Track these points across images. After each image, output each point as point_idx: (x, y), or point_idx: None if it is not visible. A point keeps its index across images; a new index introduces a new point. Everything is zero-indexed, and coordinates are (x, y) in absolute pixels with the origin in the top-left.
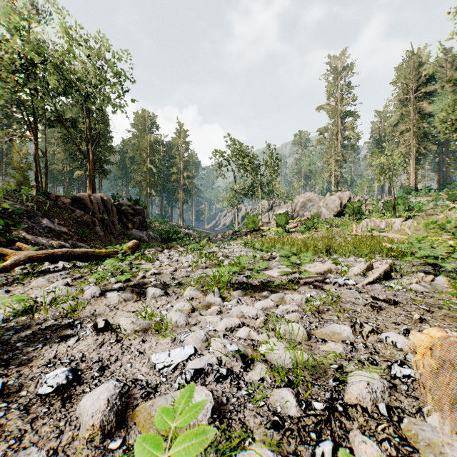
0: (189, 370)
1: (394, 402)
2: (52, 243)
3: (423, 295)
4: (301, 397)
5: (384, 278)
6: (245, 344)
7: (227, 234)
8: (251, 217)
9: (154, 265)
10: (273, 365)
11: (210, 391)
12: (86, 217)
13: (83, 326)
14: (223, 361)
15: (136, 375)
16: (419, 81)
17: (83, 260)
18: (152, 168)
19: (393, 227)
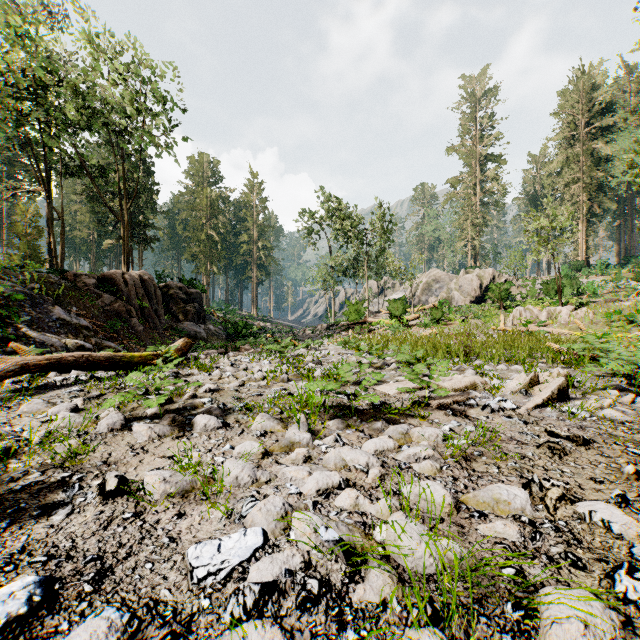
0: (251, 585)
1: None
2: (66, 342)
3: (625, 427)
4: None
5: (558, 399)
6: (350, 522)
7: (319, 329)
8: (354, 304)
9: (211, 377)
10: (401, 568)
11: (288, 631)
12: (117, 304)
13: (85, 485)
14: (312, 561)
15: (157, 589)
16: (592, 112)
17: (107, 368)
18: (213, 235)
19: (558, 319)
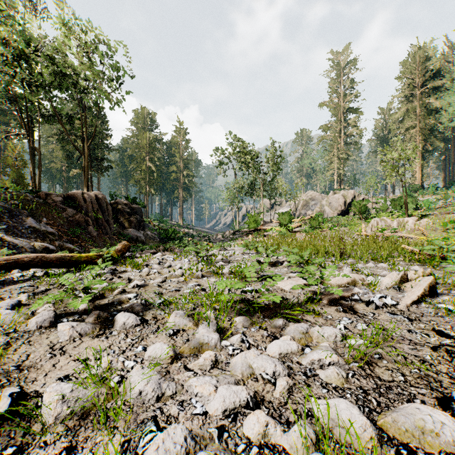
0: None
1: None
2: (34, 244)
3: None
4: None
5: (429, 295)
6: None
7: (227, 234)
8: (253, 216)
9: (141, 273)
10: None
11: None
12: (78, 216)
13: None
14: None
15: None
16: (425, 76)
17: (58, 266)
18: (151, 166)
19: (405, 227)
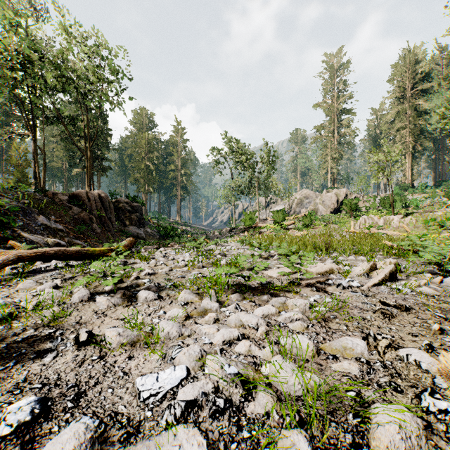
0: (179, 402)
1: (433, 449)
2: (47, 240)
3: (434, 299)
4: (317, 441)
5: (390, 280)
6: (245, 362)
7: (224, 231)
8: (248, 214)
9: (149, 265)
10: (279, 392)
11: (204, 432)
12: (83, 214)
13: (65, 338)
14: (220, 387)
15: (116, 406)
16: (415, 79)
17: (77, 259)
18: (150, 165)
19: (391, 224)
